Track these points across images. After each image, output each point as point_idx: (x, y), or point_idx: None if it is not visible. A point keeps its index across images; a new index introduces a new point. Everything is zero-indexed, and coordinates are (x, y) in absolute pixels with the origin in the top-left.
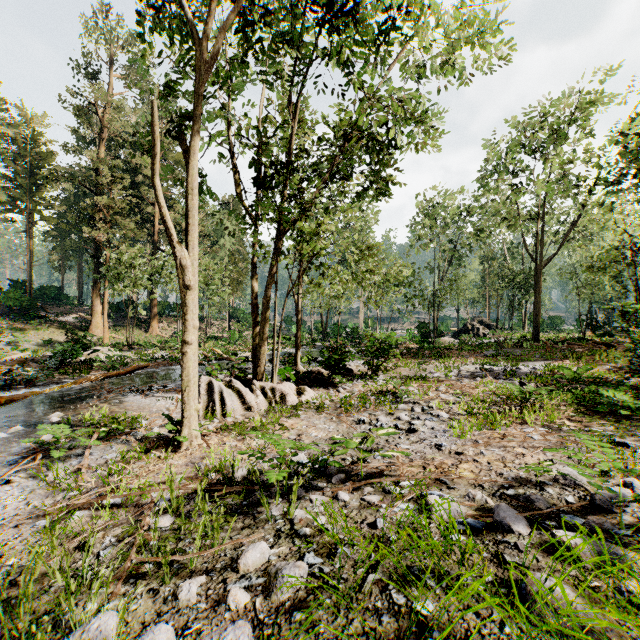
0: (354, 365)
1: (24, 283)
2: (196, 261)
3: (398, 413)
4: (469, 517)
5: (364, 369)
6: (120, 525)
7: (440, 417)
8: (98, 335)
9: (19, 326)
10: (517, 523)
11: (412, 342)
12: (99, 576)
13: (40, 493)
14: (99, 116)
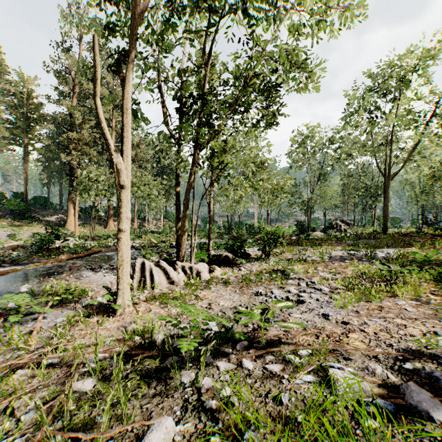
0: (251, 251)
1: (22, 194)
2: (128, 166)
3: (287, 287)
4: (376, 396)
5: (259, 254)
6: (49, 386)
7: (322, 291)
8: (71, 230)
9: (17, 223)
10: (436, 409)
11: (292, 235)
12: None
13: None
14: (72, 77)
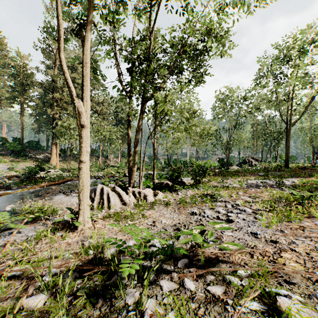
0: (185, 180)
1: (19, 139)
2: (88, 109)
3: (217, 208)
4: None
5: (191, 182)
6: (6, 300)
7: (246, 211)
8: (54, 164)
9: (15, 160)
10: None
11: (216, 168)
12: None
13: None
14: (54, 53)
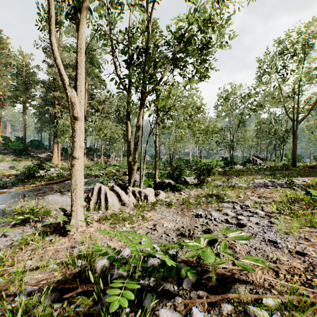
0: (188, 179)
1: (22, 138)
2: (81, 100)
3: (224, 210)
4: None
5: (194, 181)
6: None
7: (258, 214)
8: (56, 163)
9: (17, 158)
10: None
11: (219, 168)
12: None
13: None
14: None
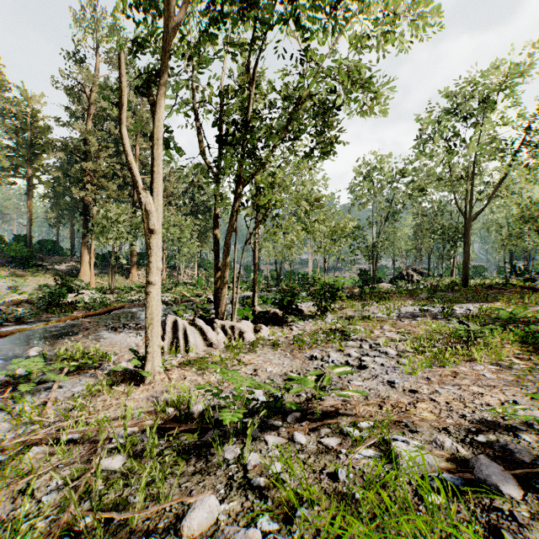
0: (305, 306)
1: (25, 237)
2: (159, 207)
3: (347, 350)
4: (443, 471)
5: (314, 310)
6: (71, 464)
7: (388, 354)
8: (86, 281)
9: (19, 273)
10: (506, 483)
11: (355, 287)
12: (33, 530)
13: (4, 426)
14: (87, 94)
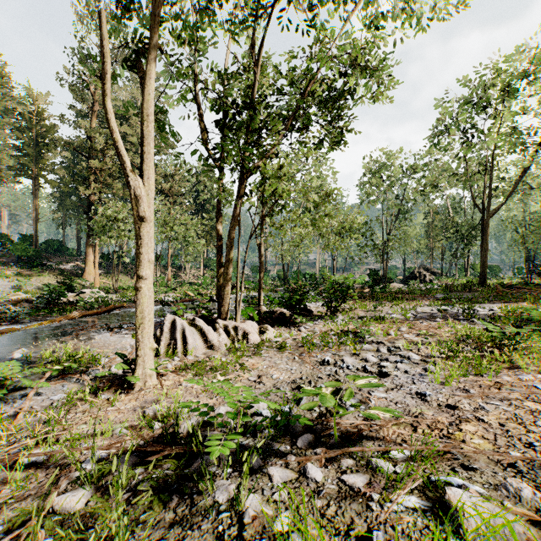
0: (313, 307)
1: (31, 237)
2: (151, 192)
3: (363, 354)
4: None
5: (323, 310)
6: (24, 499)
7: (411, 359)
8: (91, 280)
9: (24, 272)
10: None
11: (364, 287)
12: None
13: None
14: (91, 92)
